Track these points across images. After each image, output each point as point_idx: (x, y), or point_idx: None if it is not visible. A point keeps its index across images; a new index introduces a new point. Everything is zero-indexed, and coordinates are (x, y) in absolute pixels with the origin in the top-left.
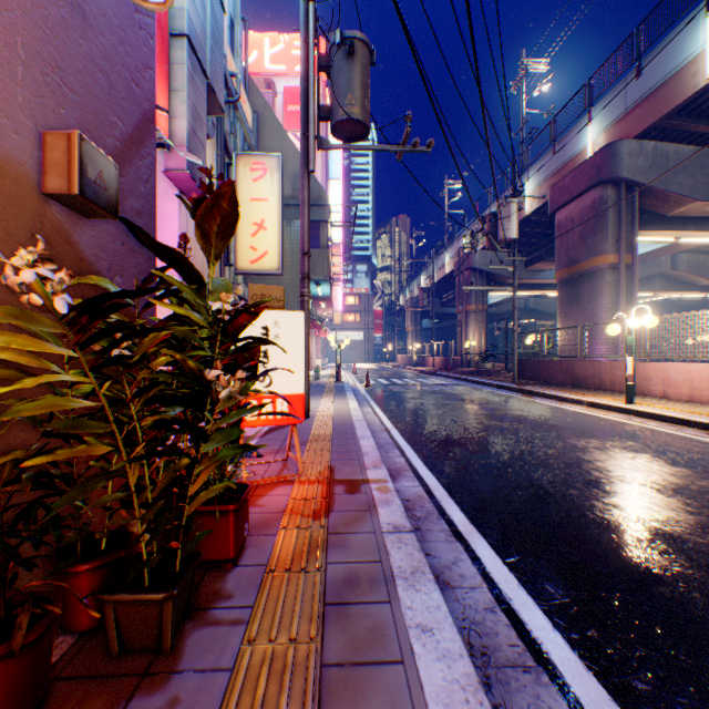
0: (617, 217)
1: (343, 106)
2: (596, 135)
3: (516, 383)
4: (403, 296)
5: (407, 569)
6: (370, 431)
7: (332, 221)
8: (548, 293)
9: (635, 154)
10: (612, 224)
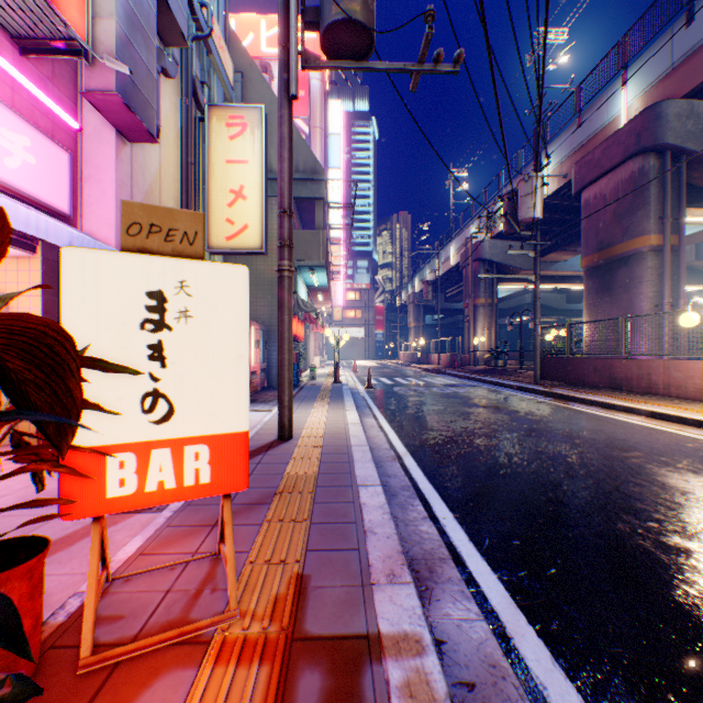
0: (662, 191)
1: (337, 2)
2: (632, 99)
3: (541, 385)
4: (405, 291)
5: None
6: (375, 460)
7: (332, 211)
8: (562, 285)
9: (684, 116)
10: (654, 199)
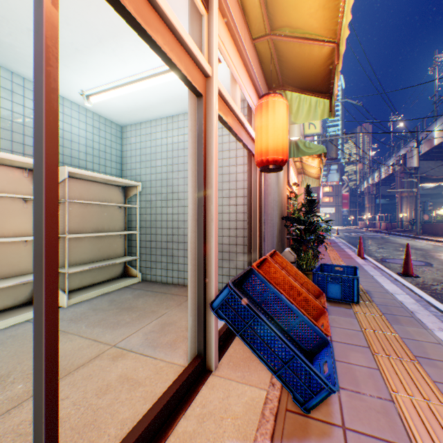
0: None
1: (329, 154)
2: None
3: (415, 235)
4: (362, 185)
5: (342, 246)
6: None
7: None
8: None
9: None
10: None
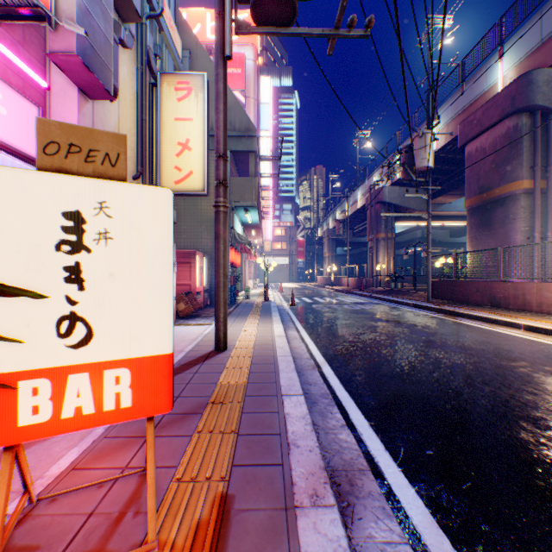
0: (533, 144)
1: None
2: (507, 70)
3: (432, 303)
4: (321, 228)
5: None
6: (297, 369)
7: (263, 165)
8: (447, 223)
9: (551, 82)
10: (527, 151)
